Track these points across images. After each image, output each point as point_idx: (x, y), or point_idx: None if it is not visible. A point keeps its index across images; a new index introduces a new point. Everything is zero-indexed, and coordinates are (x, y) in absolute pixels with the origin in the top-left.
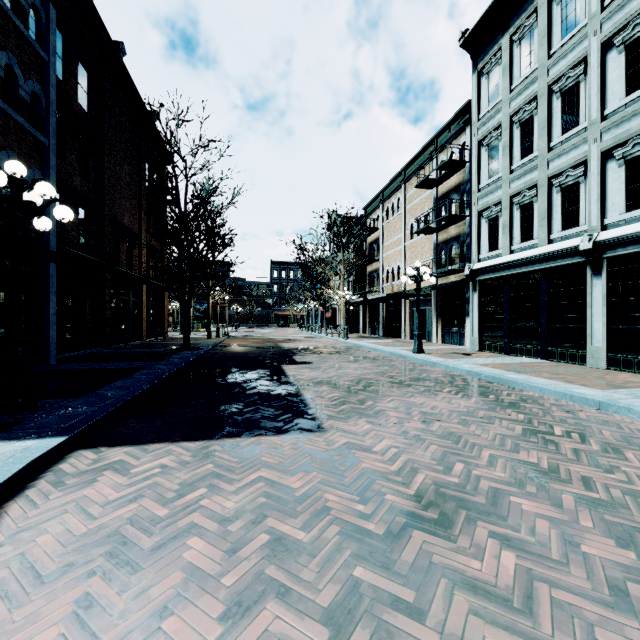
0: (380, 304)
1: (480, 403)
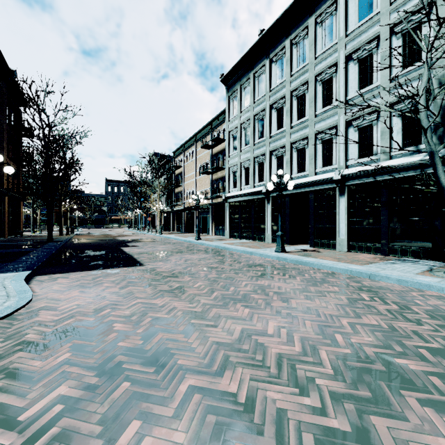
0: (183, 213)
1: (211, 255)
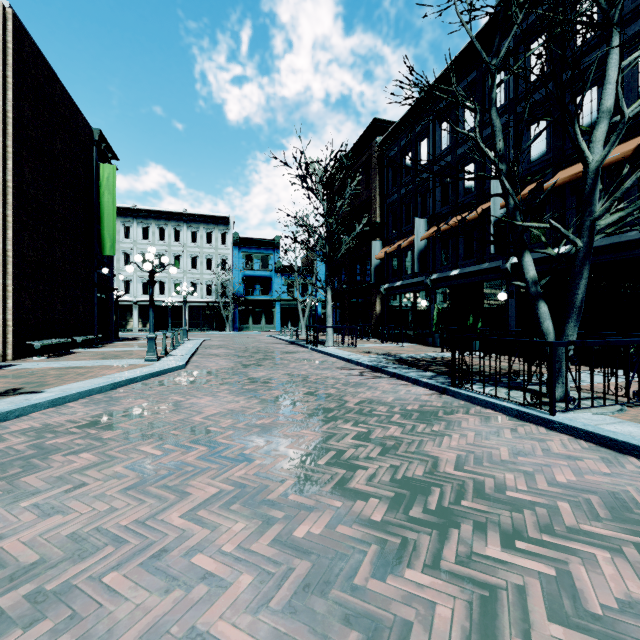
0: None
1: None
